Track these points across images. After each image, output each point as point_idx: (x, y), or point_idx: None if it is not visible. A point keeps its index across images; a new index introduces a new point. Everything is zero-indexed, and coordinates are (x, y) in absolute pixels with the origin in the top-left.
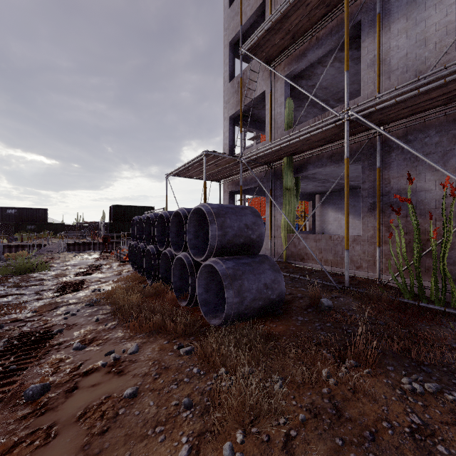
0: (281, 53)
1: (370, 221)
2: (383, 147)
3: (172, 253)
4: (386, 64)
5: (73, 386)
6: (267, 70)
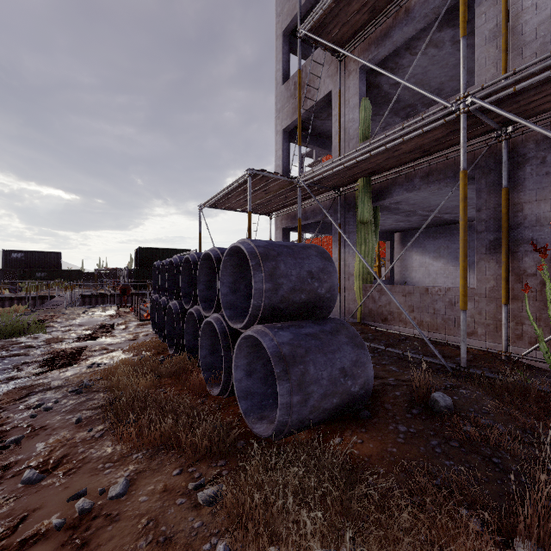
0: (354, 36)
1: (490, 267)
2: (511, 157)
3: (201, 313)
4: (516, 34)
5: None
6: (334, 62)
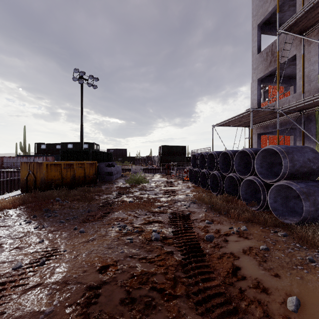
0: (315, 23)
1: None
2: None
3: (237, 176)
4: None
5: (225, 239)
6: (298, 38)
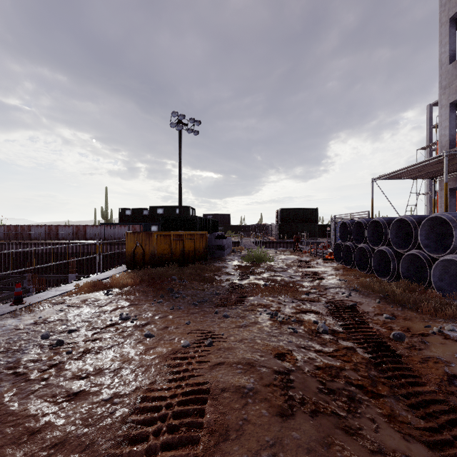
0: None
1: None
2: None
3: (424, 254)
4: None
5: (422, 340)
6: None
